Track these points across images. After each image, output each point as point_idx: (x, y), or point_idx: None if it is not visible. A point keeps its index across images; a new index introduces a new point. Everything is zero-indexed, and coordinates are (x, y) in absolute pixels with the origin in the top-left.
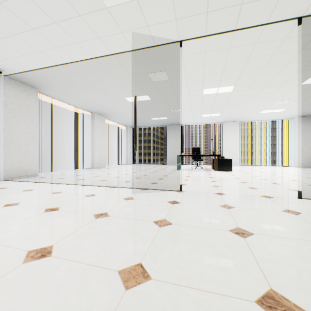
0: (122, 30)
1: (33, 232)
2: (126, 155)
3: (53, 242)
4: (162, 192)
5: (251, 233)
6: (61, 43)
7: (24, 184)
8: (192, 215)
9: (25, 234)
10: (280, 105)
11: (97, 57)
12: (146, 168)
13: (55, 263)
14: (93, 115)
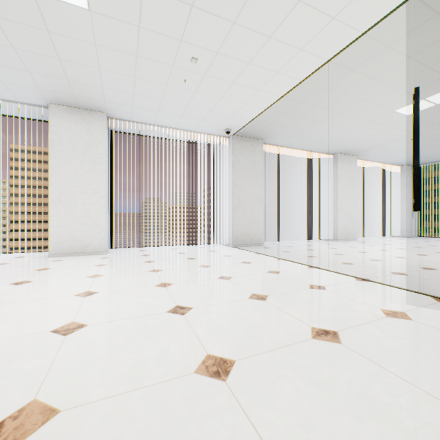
0: None
1: (225, 325)
2: (400, 220)
3: (237, 356)
4: None
5: None
6: (280, 63)
7: (245, 254)
8: None
9: (217, 325)
10: None
11: (334, 56)
12: None
13: (223, 400)
14: (334, 158)
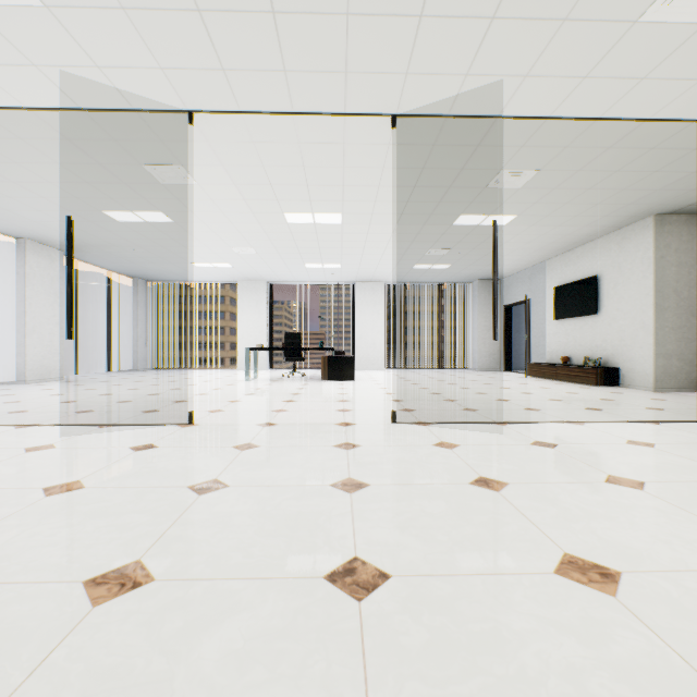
0: (34, 61)
1: None
2: (133, 349)
3: None
4: (144, 429)
5: (225, 486)
6: None
7: None
8: (151, 468)
9: None
10: (439, 257)
11: None
12: (176, 380)
13: None
14: (21, 246)
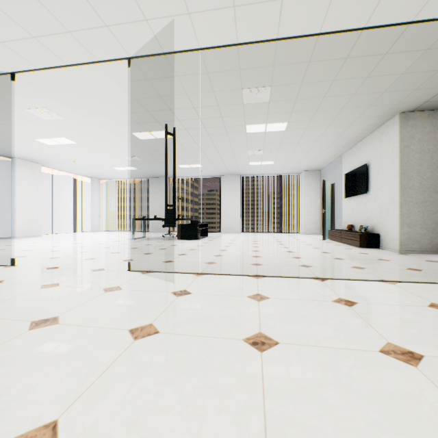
0: None
1: None
2: (91, 219)
3: None
4: None
5: None
6: None
7: None
8: None
9: None
10: (260, 156)
11: None
12: (96, 237)
13: None
14: (14, 162)
